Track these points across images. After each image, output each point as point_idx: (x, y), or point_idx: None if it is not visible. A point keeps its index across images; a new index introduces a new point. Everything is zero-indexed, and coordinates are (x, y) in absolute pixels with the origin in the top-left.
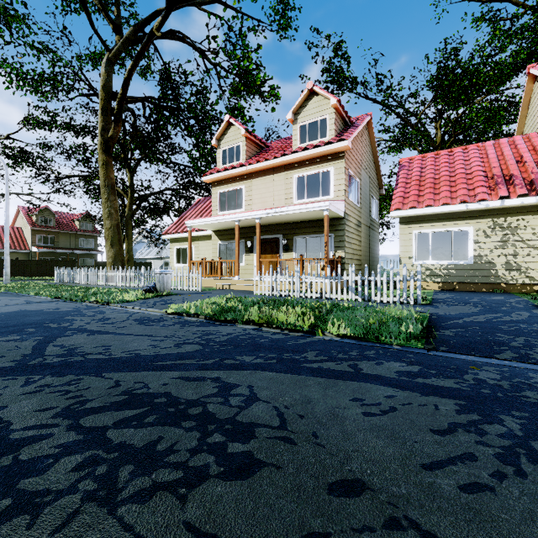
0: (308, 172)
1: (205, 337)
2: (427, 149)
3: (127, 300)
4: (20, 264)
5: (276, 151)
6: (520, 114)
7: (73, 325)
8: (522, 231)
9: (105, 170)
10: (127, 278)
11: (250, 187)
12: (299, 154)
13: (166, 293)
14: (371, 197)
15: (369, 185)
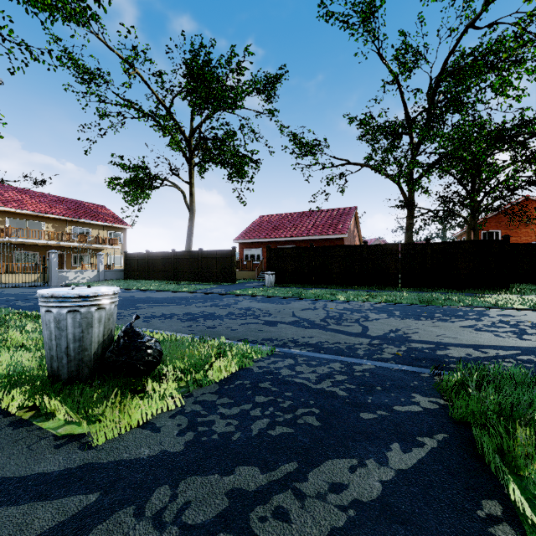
0: None
1: None
2: None
3: None
4: None
5: None
6: None
7: None
8: None
9: None
10: None
11: None
12: None
13: None
14: None
15: None
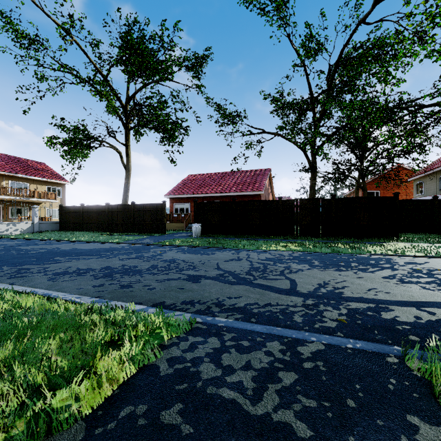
0: None
1: None
2: None
3: None
4: None
5: None
6: None
7: None
8: None
9: None
10: None
11: None
12: None
13: None
14: None
15: None
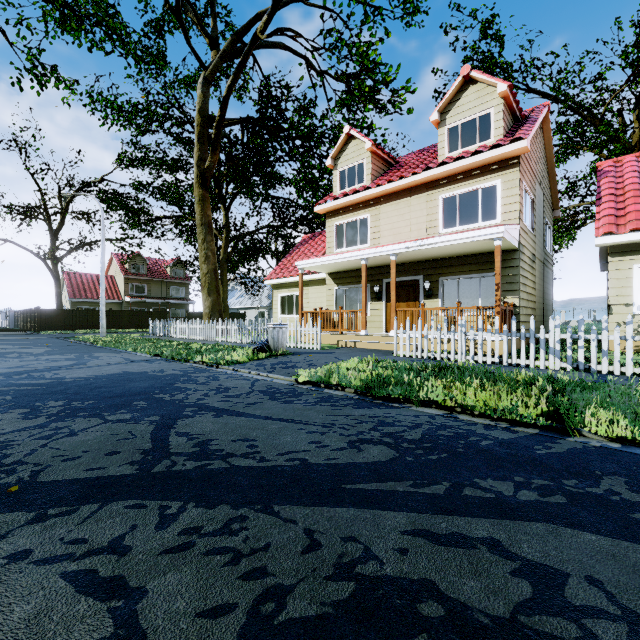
0: (462, 190)
1: (384, 430)
2: (622, 150)
3: (237, 361)
4: (114, 315)
5: (414, 166)
6: None
7: (189, 398)
8: None
9: (201, 206)
10: (228, 332)
11: (376, 216)
12: (450, 165)
13: (281, 352)
14: (544, 222)
15: (543, 204)
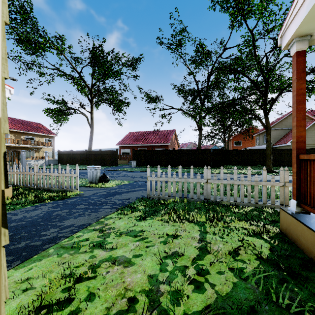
0: None
1: None
2: None
3: None
4: None
5: None
6: None
7: None
8: None
9: None
10: None
11: None
12: None
13: None
14: None
15: None
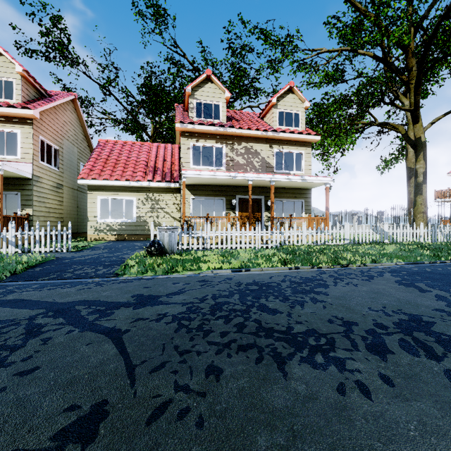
0: None
1: None
2: (139, 136)
3: None
4: None
5: None
6: (176, 131)
7: None
8: (161, 202)
9: None
10: None
11: None
12: None
13: None
14: (80, 165)
15: (77, 154)
